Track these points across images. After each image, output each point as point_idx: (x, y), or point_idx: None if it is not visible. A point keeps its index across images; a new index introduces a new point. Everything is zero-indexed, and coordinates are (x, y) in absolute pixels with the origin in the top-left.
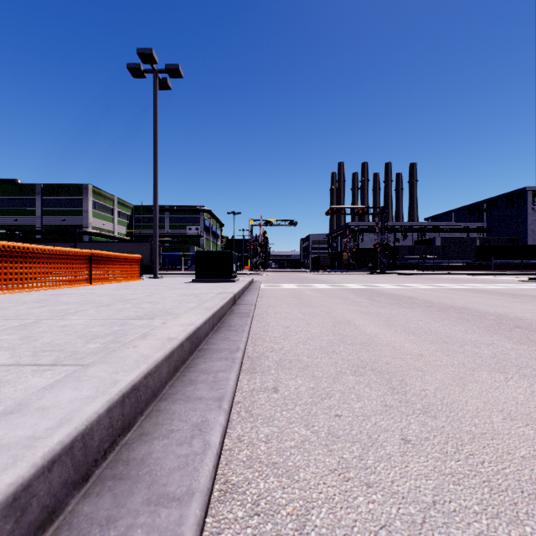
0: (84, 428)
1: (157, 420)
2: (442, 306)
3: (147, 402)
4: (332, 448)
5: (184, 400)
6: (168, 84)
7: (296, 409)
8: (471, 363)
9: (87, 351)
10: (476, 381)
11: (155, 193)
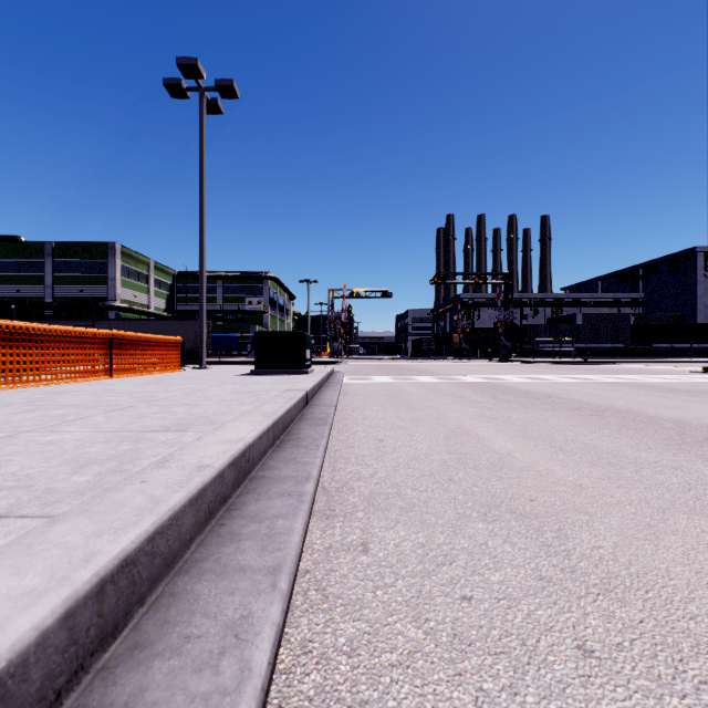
0: (2, 667)
1: (166, 615)
2: (595, 409)
3: (154, 579)
4: (463, 668)
5: (217, 573)
6: (219, 106)
7: (399, 586)
8: (659, 500)
9: (68, 488)
10: (674, 531)
11: (201, 254)
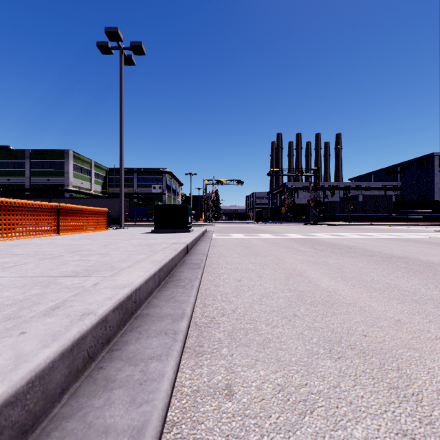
0: None
1: None
2: (384, 256)
3: None
4: None
5: (78, 438)
6: (133, 60)
7: None
8: None
9: None
10: None
11: (121, 155)
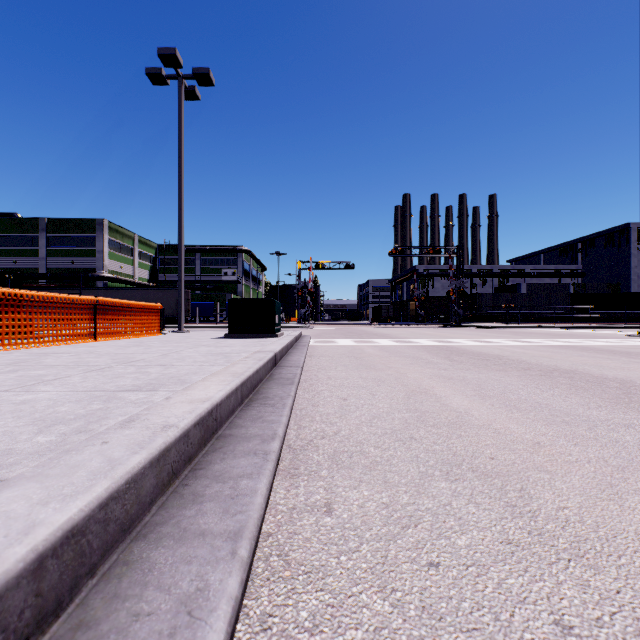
0: None
1: (116, 588)
2: (544, 369)
3: (108, 547)
4: None
5: (176, 538)
6: (196, 93)
7: (363, 551)
8: (616, 458)
9: (28, 449)
10: (637, 491)
11: (180, 228)
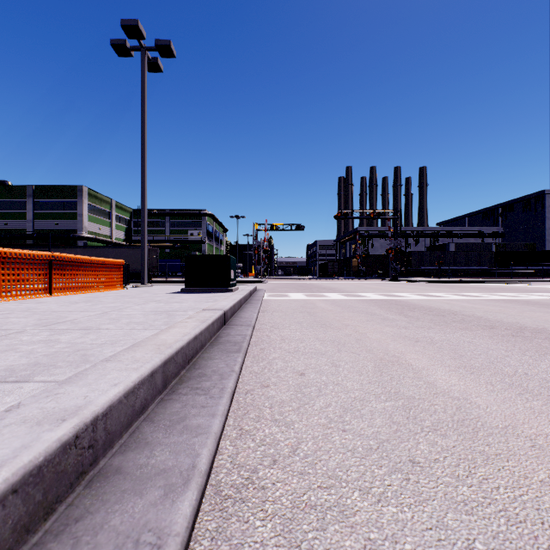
0: None
1: None
2: (510, 327)
3: None
4: None
5: None
6: (159, 64)
7: None
8: None
9: None
10: None
11: (143, 189)
